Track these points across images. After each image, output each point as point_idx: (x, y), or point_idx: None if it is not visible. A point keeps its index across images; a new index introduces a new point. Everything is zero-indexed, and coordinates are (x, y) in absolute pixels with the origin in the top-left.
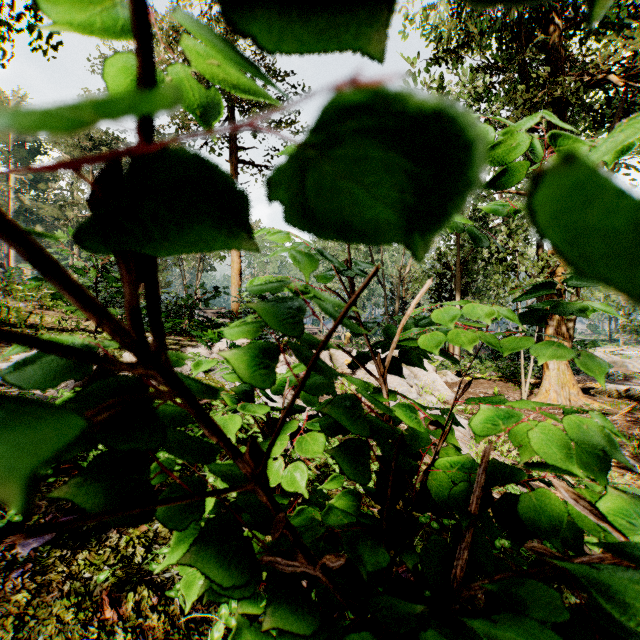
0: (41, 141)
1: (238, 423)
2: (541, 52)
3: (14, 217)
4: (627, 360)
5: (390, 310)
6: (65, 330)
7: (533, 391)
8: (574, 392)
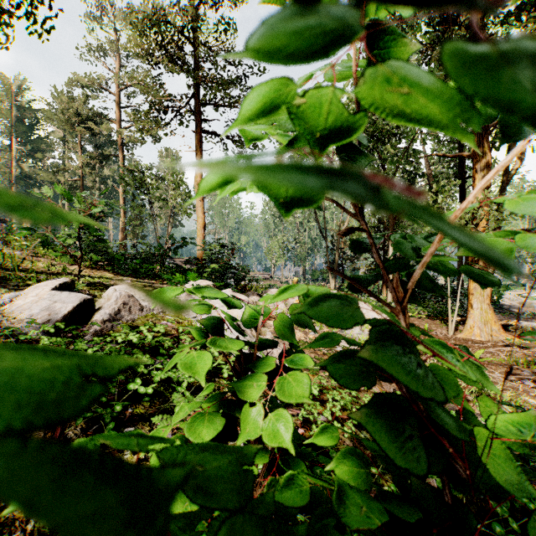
0: (38, 118)
1: (209, 361)
2: (467, 31)
3: (15, 181)
4: (534, 301)
5: (331, 259)
6: (53, 274)
7: (458, 327)
8: (495, 328)
